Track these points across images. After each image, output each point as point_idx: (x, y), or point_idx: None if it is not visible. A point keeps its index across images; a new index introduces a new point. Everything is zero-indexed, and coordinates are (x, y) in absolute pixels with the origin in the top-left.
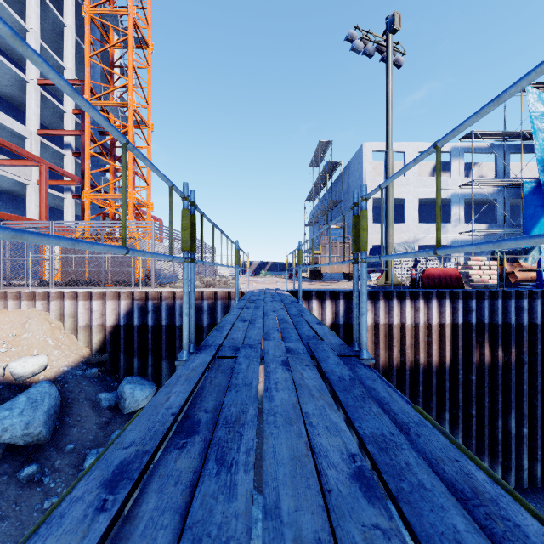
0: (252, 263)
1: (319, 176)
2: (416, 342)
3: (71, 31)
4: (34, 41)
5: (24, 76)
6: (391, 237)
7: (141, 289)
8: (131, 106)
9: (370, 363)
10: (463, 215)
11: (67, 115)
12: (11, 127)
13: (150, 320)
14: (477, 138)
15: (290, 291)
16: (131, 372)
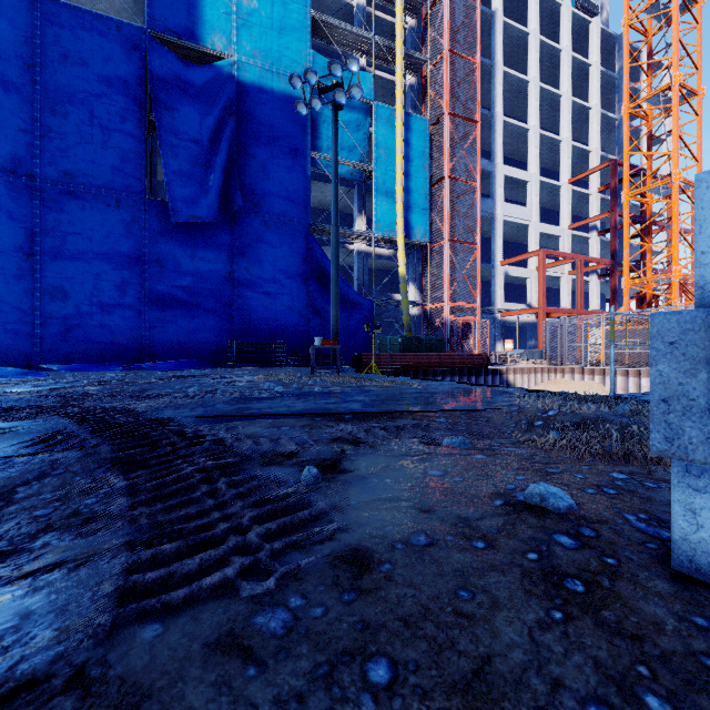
0: None
1: None
2: None
3: (596, 109)
4: (566, 147)
5: (558, 183)
6: None
7: None
8: (675, 180)
9: None
10: None
11: (592, 197)
12: (550, 233)
13: None
14: None
15: None
16: None
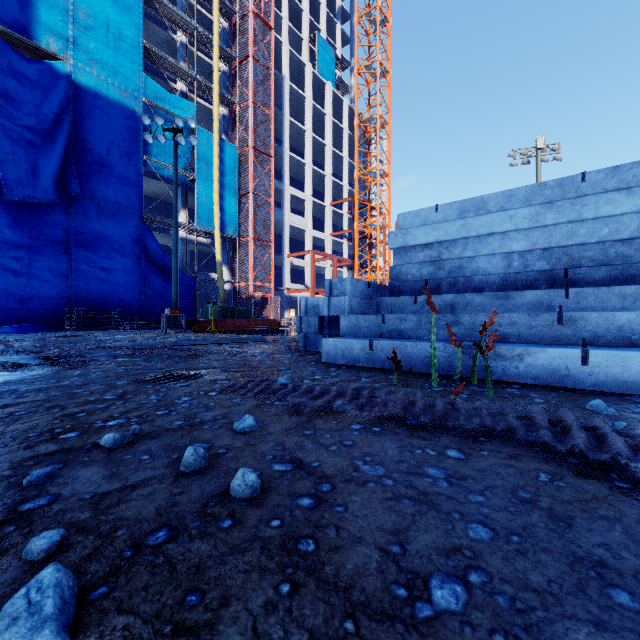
0: None
1: None
2: None
3: (346, 159)
4: (329, 180)
5: (324, 204)
6: None
7: None
8: (378, 222)
9: None
10: None
11: (344, 216)
12: (319, 237)
13: None
14: None
15: None
16: None
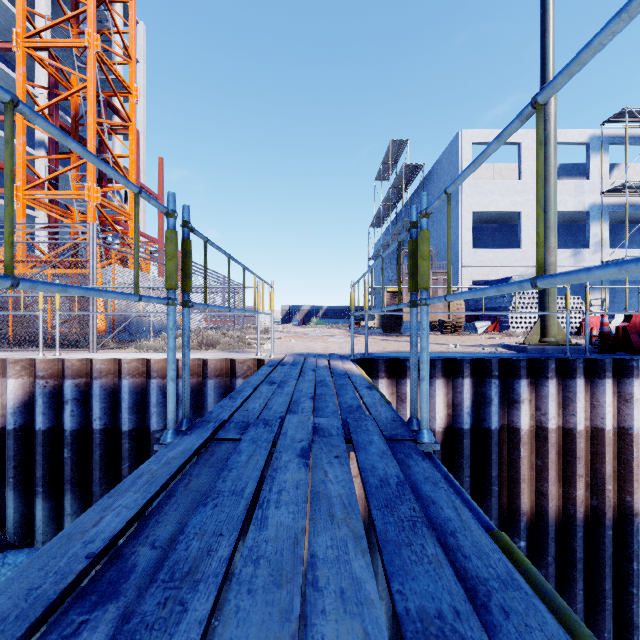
0: (300, 308)
1: (390, 188)
2: (623, 468)
3: None
4: None
5: None
6: (553, 252)
7: (58, 354)
8: (91, 46)
9: (527, 511)
10: (607, 236)
11: (39, 100)
12: None
13: (67, 418)
14: (629, 121)
15: (359, 359)
16: (32, 525)
